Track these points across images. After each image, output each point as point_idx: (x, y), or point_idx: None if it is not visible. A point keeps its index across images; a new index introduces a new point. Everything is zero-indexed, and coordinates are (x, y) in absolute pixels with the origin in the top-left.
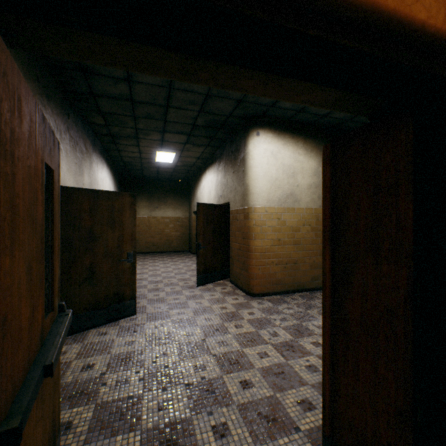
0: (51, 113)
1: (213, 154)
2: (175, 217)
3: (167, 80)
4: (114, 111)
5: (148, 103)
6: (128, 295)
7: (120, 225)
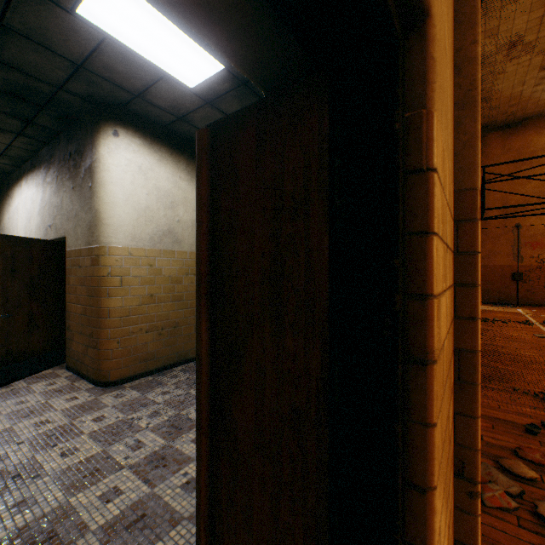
0: None
1: (36, 153)
2: None
3: None
4: None
5: None
6: None
7: None
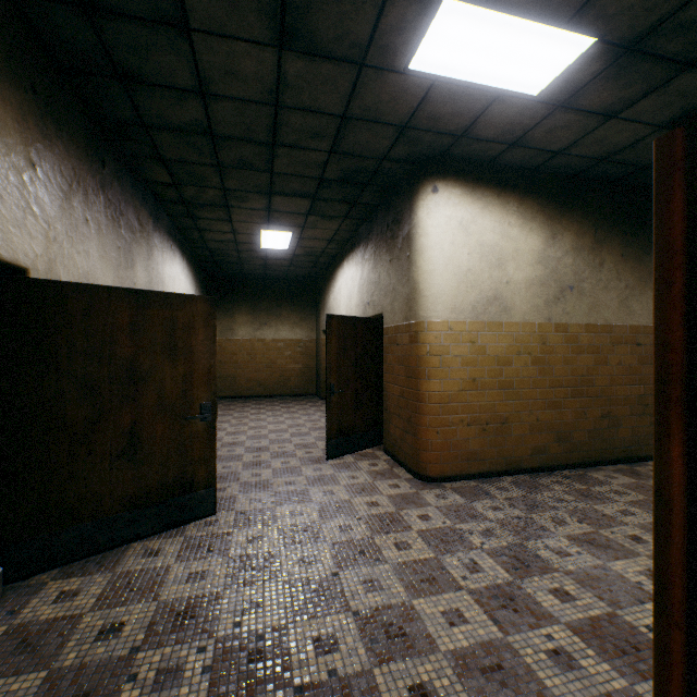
0: (65, 153)
1: (355, 233)
2: (295, 340)
3: (270, 89)
4: (184, 157)
5: (239, 139)
6: (202, 480)
7: (188, 354)
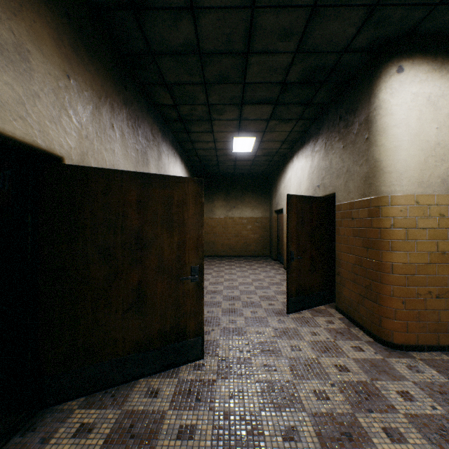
0: (95, 73)
1: (305, 132)
2: (254, 218)
3: None
4: (180, 79)
5: (220, 53)
6: (192, 330)
7: (181, 226)
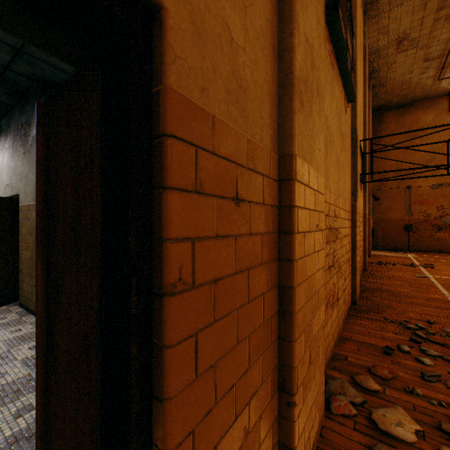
0: None
1: None
2: None
3: None
4: None
5: None
6: None
7: None
